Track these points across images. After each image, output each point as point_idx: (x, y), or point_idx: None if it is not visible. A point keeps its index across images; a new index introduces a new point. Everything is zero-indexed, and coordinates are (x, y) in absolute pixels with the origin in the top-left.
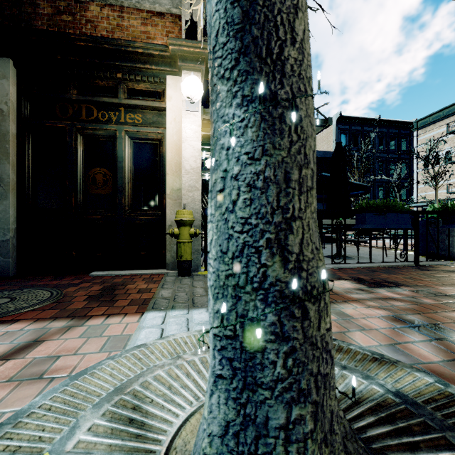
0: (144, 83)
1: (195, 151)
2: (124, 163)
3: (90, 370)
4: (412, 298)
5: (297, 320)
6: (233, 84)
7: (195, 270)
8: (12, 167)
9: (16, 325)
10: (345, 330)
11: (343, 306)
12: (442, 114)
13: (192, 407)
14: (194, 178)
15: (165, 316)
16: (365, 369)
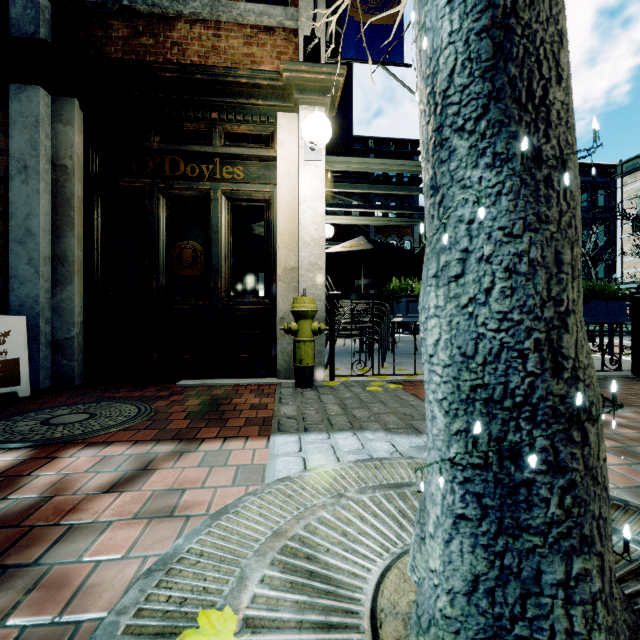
0: (247, 124)
1: (316, 215)
2: (220, 234)
3: (231, 508)
4: None
5: (577, 446)
6: (480, 139)
7: (317, 380)
8: (78, 241)
9: (110, 449)
10: None
11: None
12: None
13: (384, 560)
14: (315, 252)
15: (299, 440)
16: None
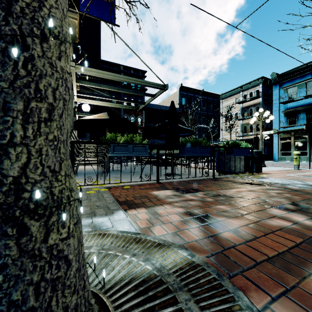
0: None
1: None
2: None
3: None
4: (202, 199)
5: (10, 238)
6: None
7: None
8: None
9: None
10: (152, 225)
11: (159, 208)
12: (234, 92)
13: None
14: None
15: None
16: (148, 253)
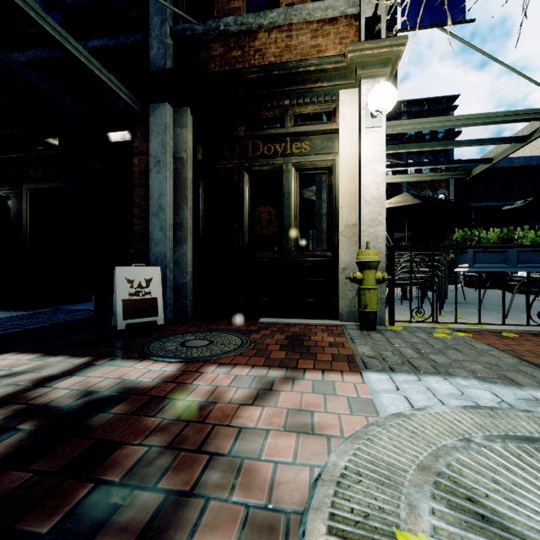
0: (313, 105)
1: (377, 176)
2: (290, 199)
3: (363, 435)
4: None
5: None
6: None
7: (378, 324)
8: (189, 212)
9: (235, 370)
10: None
11: None
12: None
13: None
14: (376, 209)
15: (391, 379)
16: None
